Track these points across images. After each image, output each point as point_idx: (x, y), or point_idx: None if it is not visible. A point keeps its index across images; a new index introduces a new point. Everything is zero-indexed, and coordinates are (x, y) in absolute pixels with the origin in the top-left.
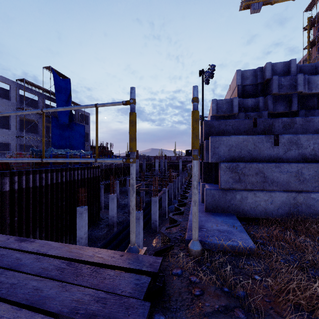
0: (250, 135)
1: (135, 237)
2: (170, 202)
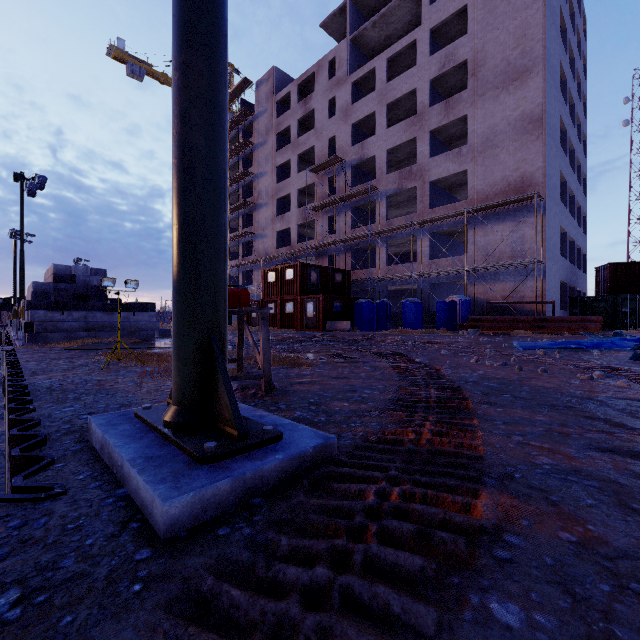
0: (56, 308)
1: None
2: None
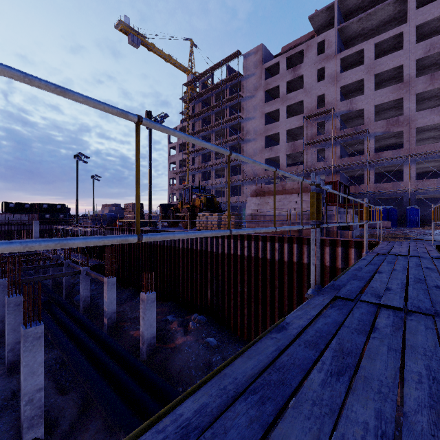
0: (339, 213)
1: (150, 328)
2: (68, 291)
